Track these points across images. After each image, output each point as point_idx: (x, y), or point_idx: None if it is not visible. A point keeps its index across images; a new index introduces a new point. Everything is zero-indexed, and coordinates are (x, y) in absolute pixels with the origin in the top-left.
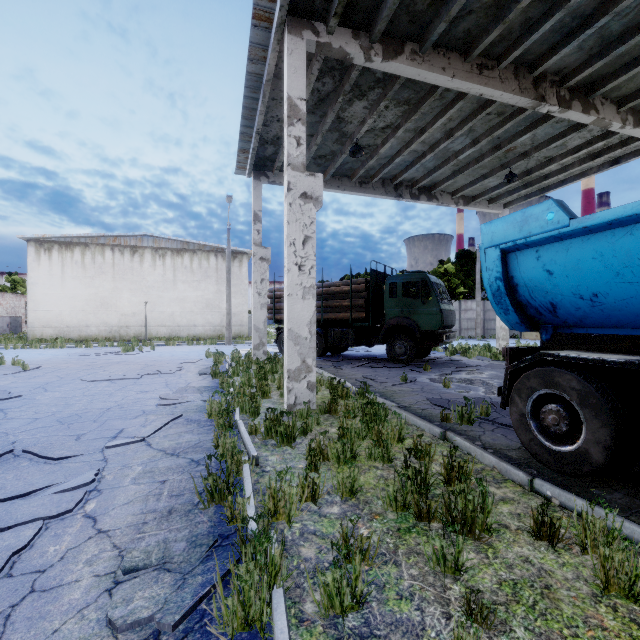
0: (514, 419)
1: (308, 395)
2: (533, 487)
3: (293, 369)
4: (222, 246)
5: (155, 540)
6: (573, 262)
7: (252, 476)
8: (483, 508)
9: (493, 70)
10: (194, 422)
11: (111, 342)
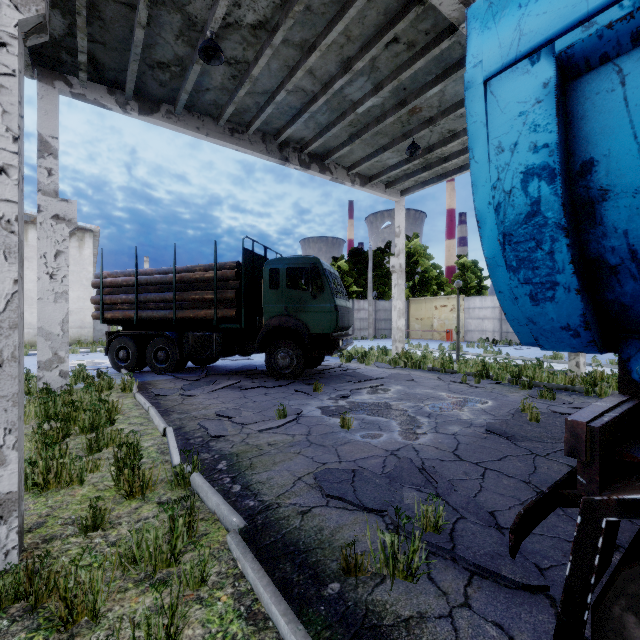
0: None
1: None
2: None
3: None
4: None
5: None
6: None
7: None
8: None
9: None
10: None
11: None
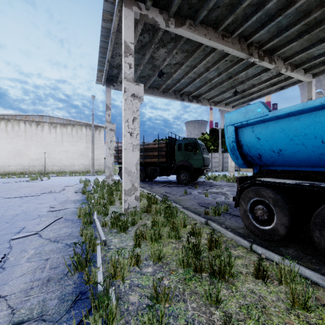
0: (241, 213)
1: (135, 203)
2: (252, 249)
3: (127, 189)
4: (89, 123)
5: (37, 300)
6: (270, 133)
7: (102, 252)
8: (229, 263)
9: (229, 38)
10: (69, 221)
11: (23, 175)
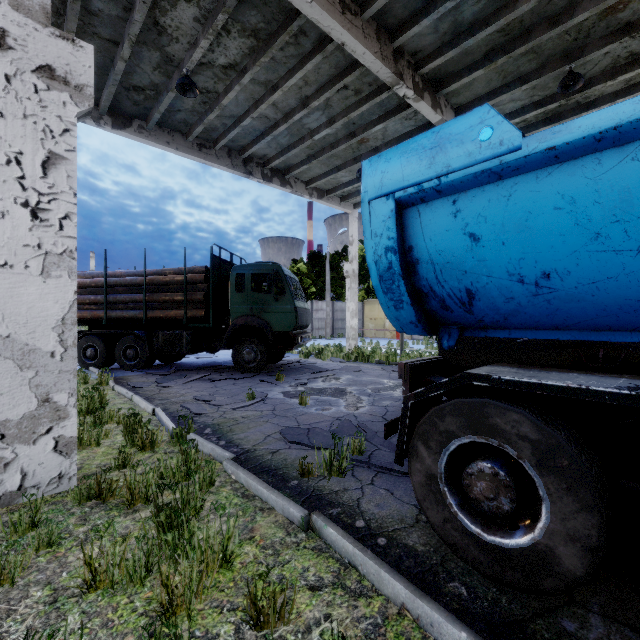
0: (417, 483)
1: (57, 464)
2: None
3: (16, 419)
4: None
5: None
6: (518, 217)
7: None
8: None
9: (356, 17)
10: None
11: None
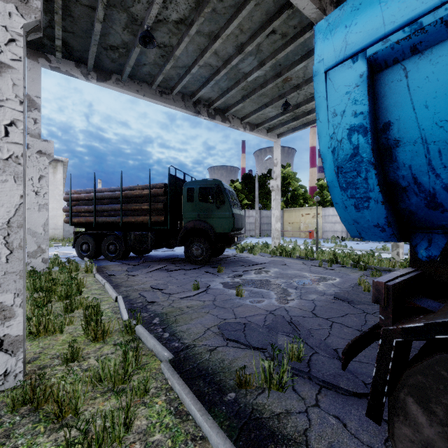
0: None
1: (3, 363)
2: None
3: None
4: None
5: None
6: None
7: None
8: None
9: None
10: None
11: None
